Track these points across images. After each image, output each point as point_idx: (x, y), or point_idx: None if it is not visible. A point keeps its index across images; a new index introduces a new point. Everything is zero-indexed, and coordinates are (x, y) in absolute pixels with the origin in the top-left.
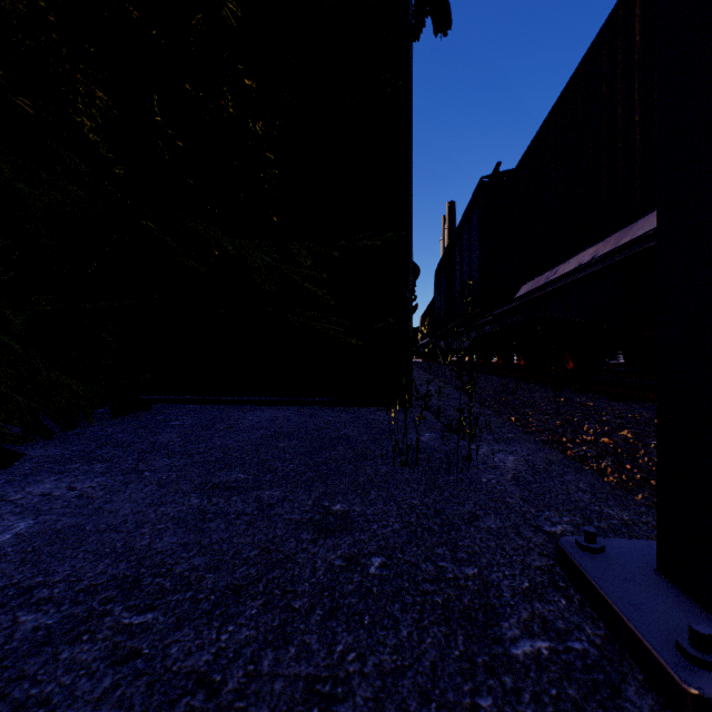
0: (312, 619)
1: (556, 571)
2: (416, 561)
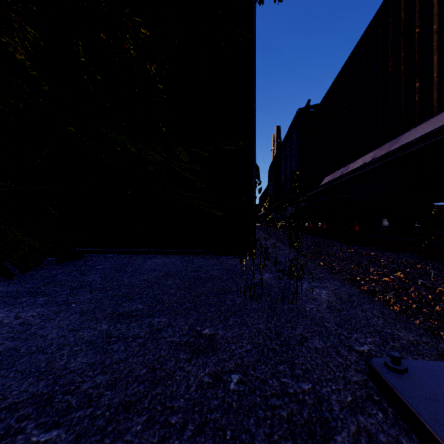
0: (184, 434)
1: (370, 385)
2: (265, 377)
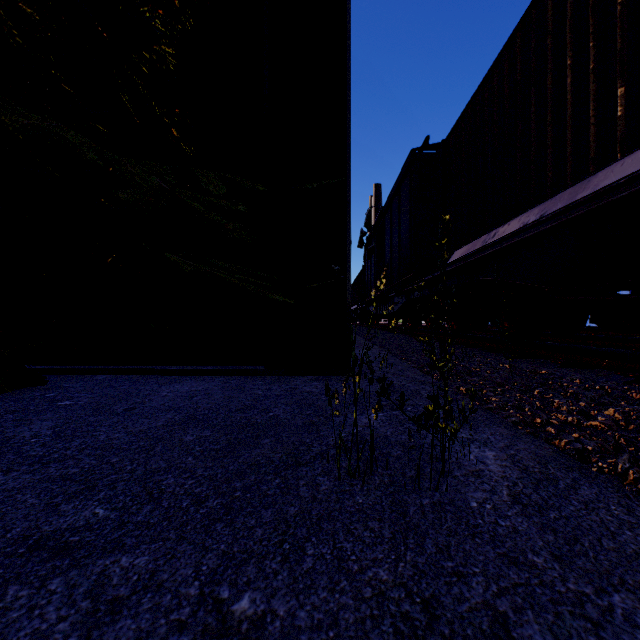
0: None
1: None
2: None
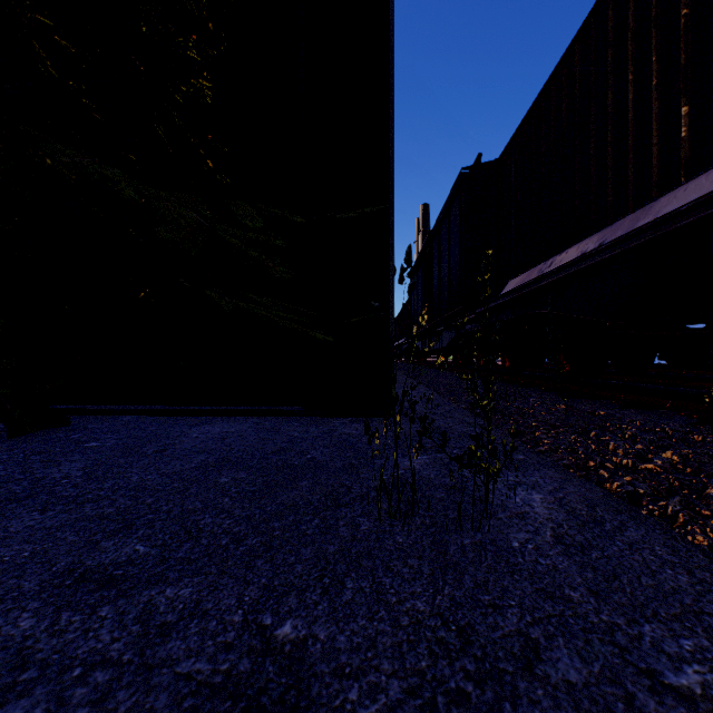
0: None
1: None
2: None
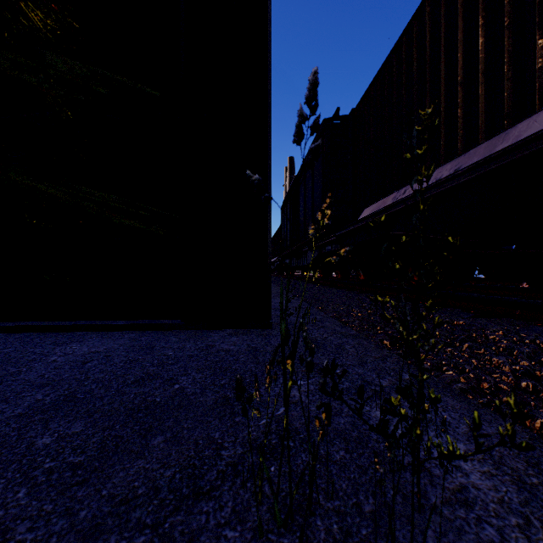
0: None
1: None
2: None
